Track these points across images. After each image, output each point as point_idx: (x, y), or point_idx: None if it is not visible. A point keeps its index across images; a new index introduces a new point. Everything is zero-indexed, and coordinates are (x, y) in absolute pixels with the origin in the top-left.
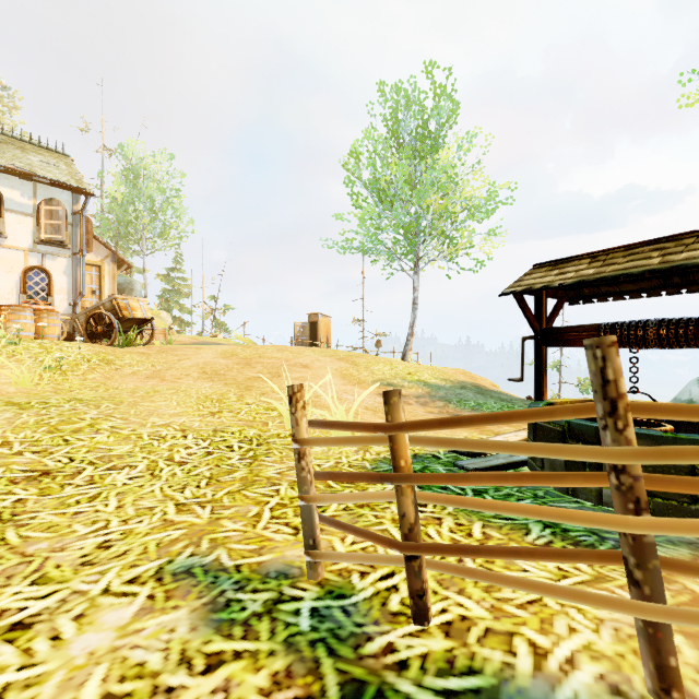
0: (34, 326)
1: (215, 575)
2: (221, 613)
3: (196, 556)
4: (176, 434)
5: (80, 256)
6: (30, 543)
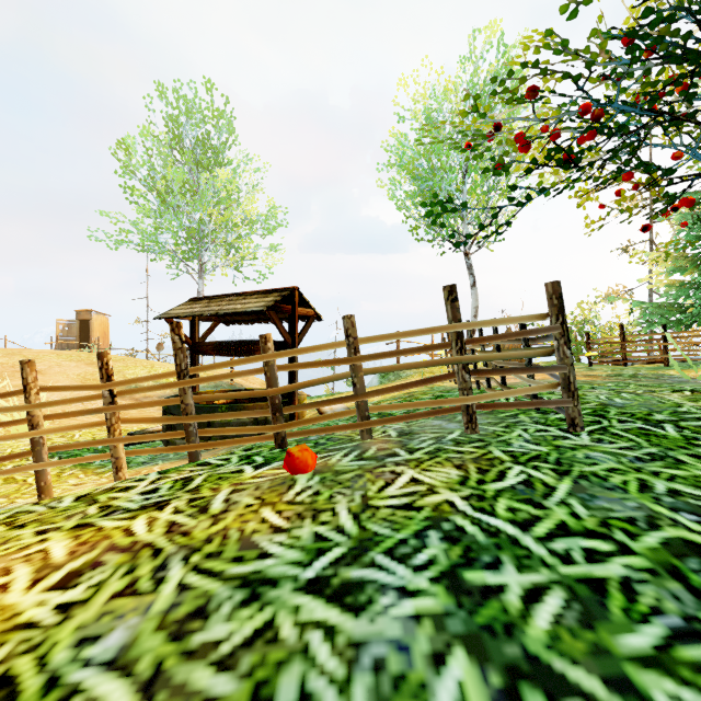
0: None
1: None
2: None
3: None
4: None
5: None
6: None
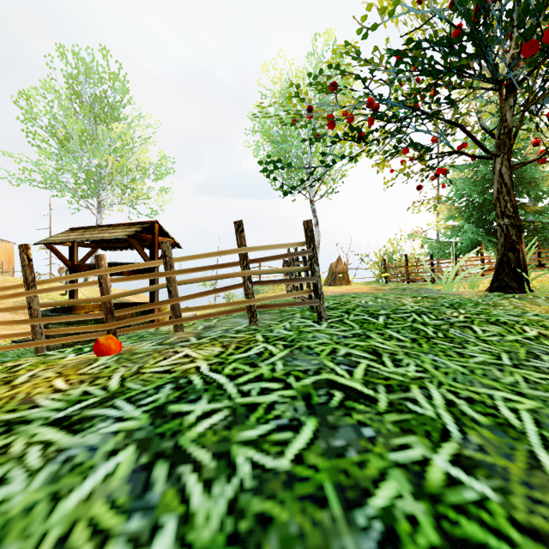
0: None
1: None
2: None
3: None
4: None
5: None
6: None
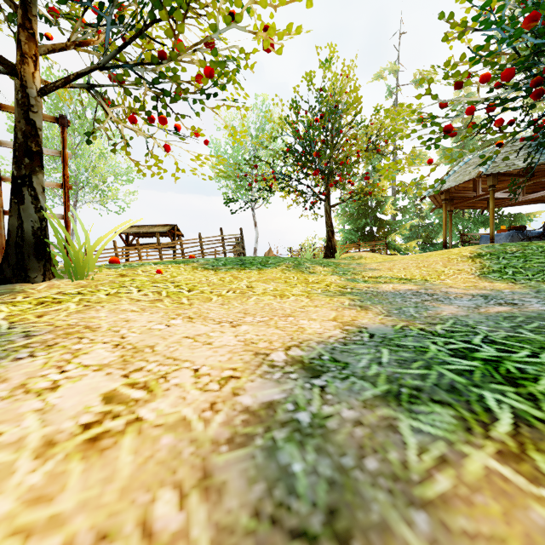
0: None
1: None
2: None
3: None
4: None
5: None
6: None
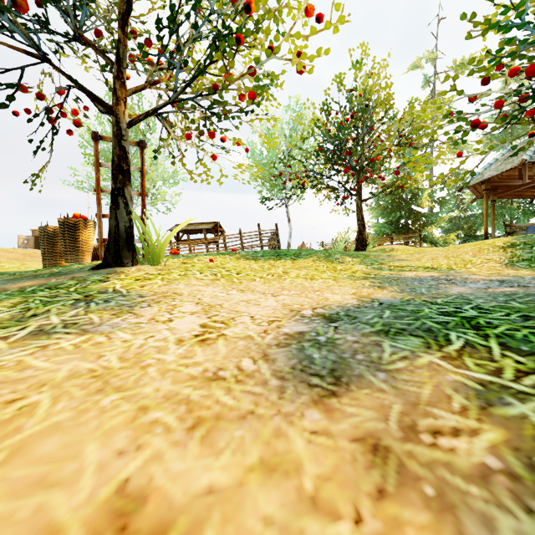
0: None
1: None
2: None
3: None
4: None
5: None
6: None
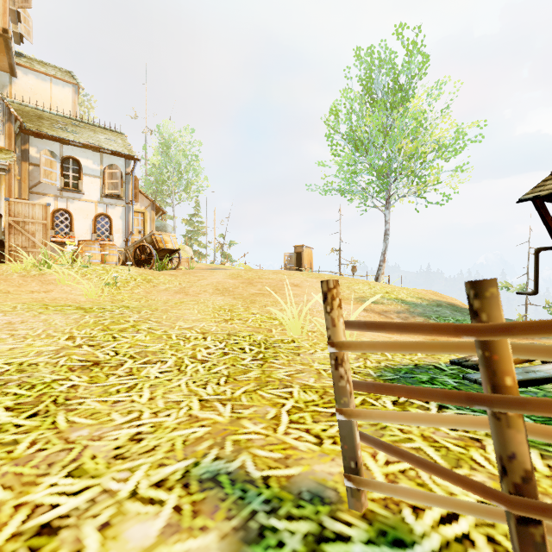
0: (100, 255)
1: (243, 487)
2: (255, 546)
3: (220, 460)
4: (197, 336)
5: (130, 205)
6: (74, 428)
